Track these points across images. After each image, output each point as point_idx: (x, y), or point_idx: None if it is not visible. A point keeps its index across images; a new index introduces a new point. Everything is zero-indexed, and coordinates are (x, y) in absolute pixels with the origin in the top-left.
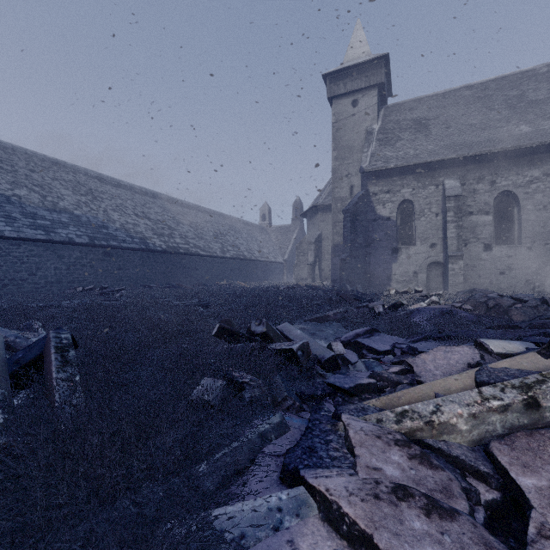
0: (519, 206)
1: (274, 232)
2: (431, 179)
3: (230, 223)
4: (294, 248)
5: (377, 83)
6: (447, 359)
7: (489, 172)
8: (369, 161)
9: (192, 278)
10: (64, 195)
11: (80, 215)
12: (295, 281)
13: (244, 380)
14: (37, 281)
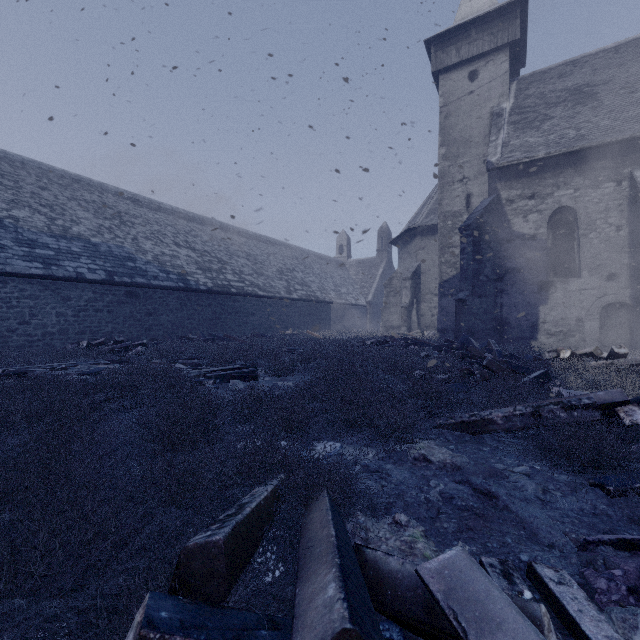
0: None
1: (354, 267)
2: (609, 171)
3: (299, 255)
4: (380, 287)
5: (509, 42)
6: None
7: None
8: (500, 152)
9: (247, 327)
10: (80, 218)
11: (99, 243)
12: (383, 330)
13: None
14: (31, 332)
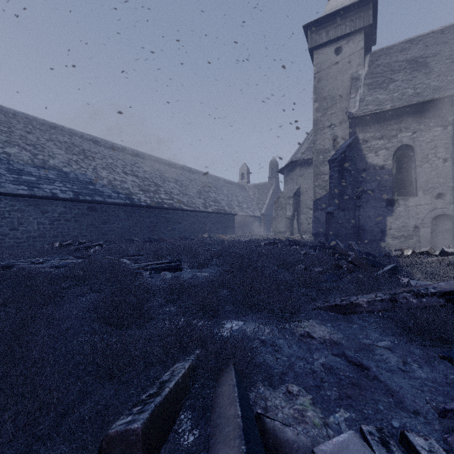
0: None
1: (252, 189)
2: (437, 119)
3: (213, 181)
4: (270, 203)
5: (364, 26)
6: None
7: None
8: (358, 105)
9: (175, 232)
10: (55, 154)
11: (68, 172)
12: (272, 234)
13: None
14: (19, 236)
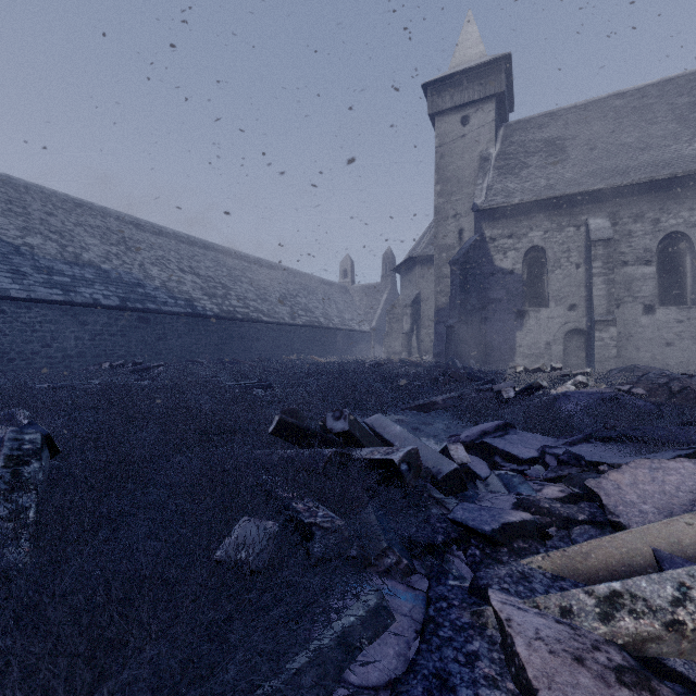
0: (693, 253)
1: (358, 293)
2: (570, 218)
3: (302, 280)
4: (384, 313)
5: (495, 93)
6: (658, 483)
7: (651, 207)
8: (484, 195)
9: (252, 352)
10: (89, 245)
11: (109, 270)
12: (385, 355)
13: (312, 519)
14: (52, 355)
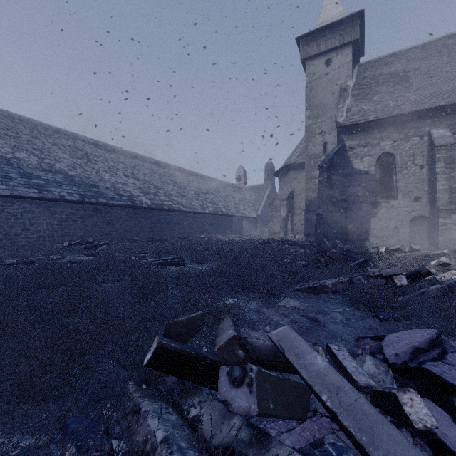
0: None
1: (248, 191)
2: (415, 129)
3: (210, 183)
4: (266, 205)
5: (352, 41)
6: None
7: None
8: (345, 115)
9: (174, 232)
10: (61, 158)
11: (74, 175)
12: (268, 234)
13: None
14: (30, 236)
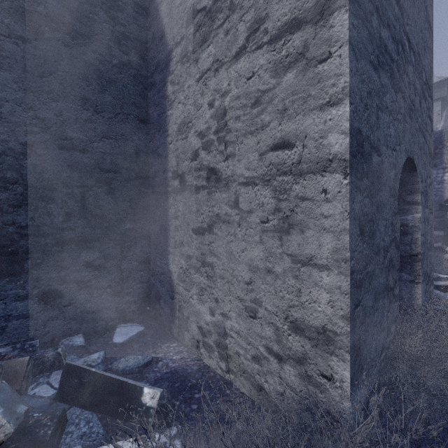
0: None
1: None
2: None
3: None
4: None
5: (440, 97)
6: None
7: None
8: None
9: None
10: None
11: None
12: None
13: None
14: None
